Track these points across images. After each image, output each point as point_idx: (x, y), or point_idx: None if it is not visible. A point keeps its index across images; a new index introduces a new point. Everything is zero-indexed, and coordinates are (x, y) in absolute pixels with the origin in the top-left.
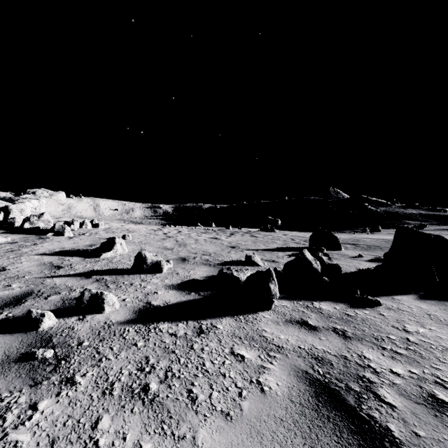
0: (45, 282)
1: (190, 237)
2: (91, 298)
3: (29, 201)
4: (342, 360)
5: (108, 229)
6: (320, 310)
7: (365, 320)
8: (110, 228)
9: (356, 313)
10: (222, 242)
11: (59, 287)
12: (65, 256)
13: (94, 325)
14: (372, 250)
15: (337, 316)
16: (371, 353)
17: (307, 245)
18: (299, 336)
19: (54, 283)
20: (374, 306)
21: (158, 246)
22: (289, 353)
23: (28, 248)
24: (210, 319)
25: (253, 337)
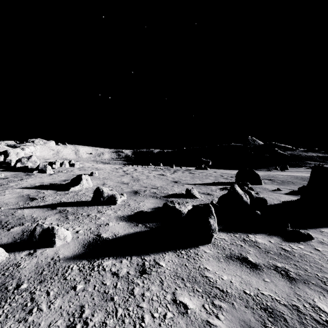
0: (15, 213)
1: (142, 174)
2: (42, 233)
3: (27, 147)
4: (295, 314)
5: (81, 168)
6: (257, 244)
7: (303, 256)
8: (83, 167)
9: (292, 248)
10: (167, 178)
11: (25, 218)
12: (41, 189)
13: (40, 262)
14: (286, 185)
15: (275, 251)
16: (324, 302)
17: (234, 180)
18: (242, 276)
19: (23, 214)
20: (306, 240)
21: (117, 181)
22: (235, 302)
23: (14, 183)
24: (153, 254)
25: (196, 278)
